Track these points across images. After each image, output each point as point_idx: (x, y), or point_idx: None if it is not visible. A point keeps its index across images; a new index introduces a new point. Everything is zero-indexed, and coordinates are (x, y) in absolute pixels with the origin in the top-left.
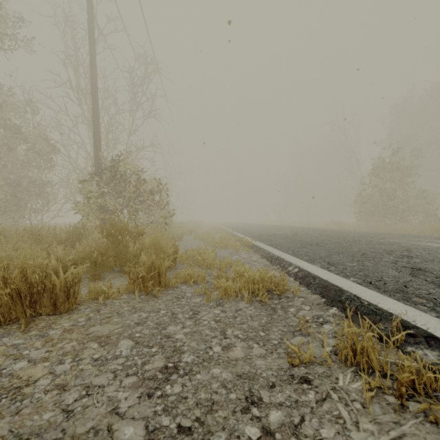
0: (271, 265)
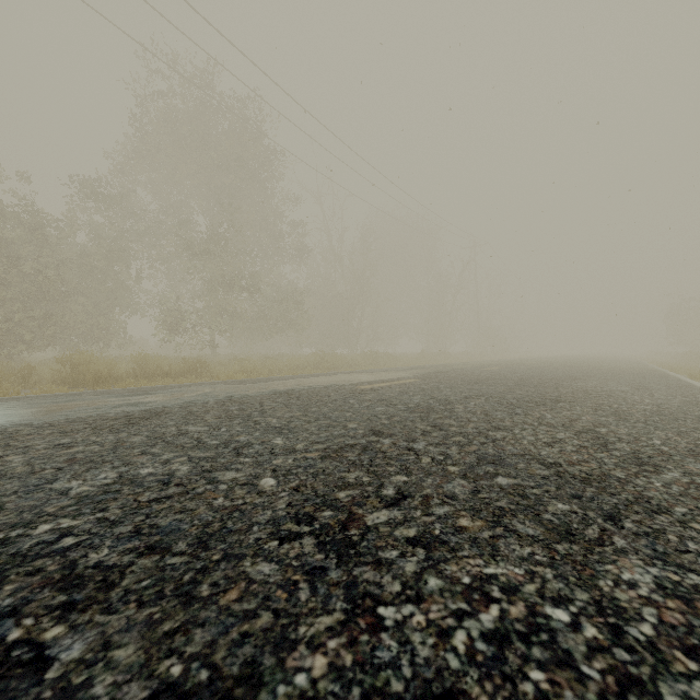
0: None
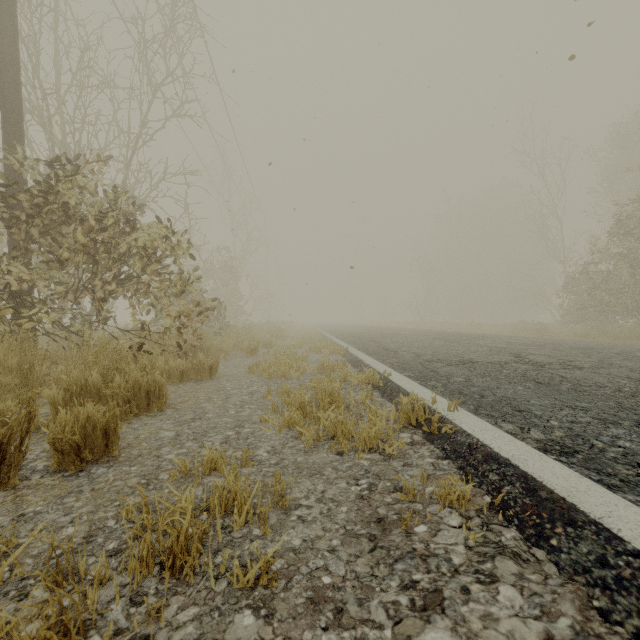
0: None
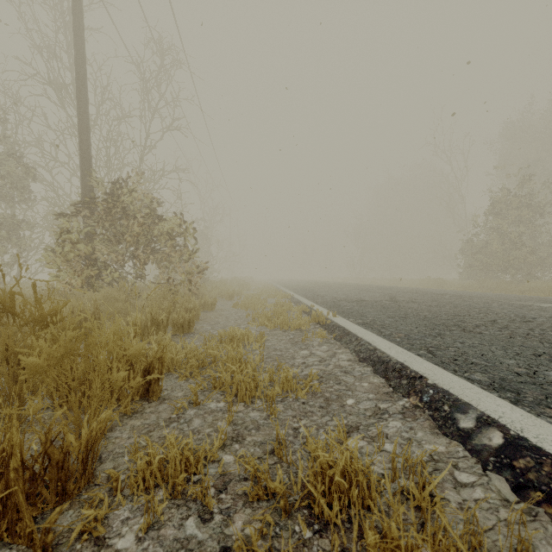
0: (392, 388)
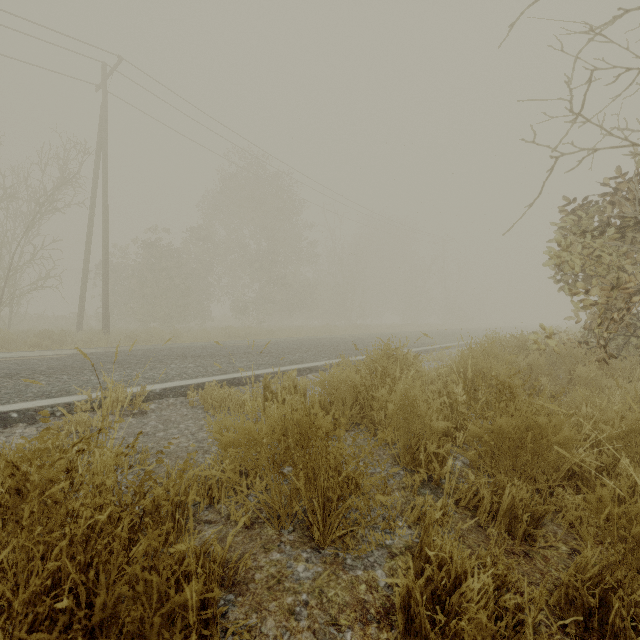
0: None
